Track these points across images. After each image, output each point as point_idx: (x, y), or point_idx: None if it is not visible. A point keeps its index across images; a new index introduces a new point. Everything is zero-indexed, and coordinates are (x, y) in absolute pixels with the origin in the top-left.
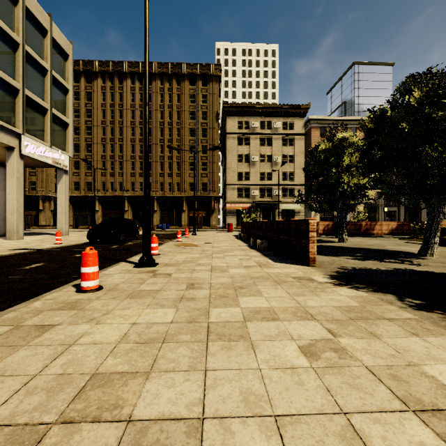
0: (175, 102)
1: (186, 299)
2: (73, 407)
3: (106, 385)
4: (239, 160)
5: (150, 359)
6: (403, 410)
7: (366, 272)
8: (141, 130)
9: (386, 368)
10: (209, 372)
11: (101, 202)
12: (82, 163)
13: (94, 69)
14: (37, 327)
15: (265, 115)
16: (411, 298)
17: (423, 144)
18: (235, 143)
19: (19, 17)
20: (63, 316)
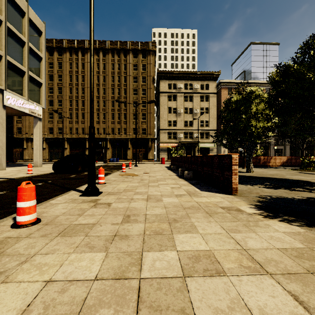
0: (122, 69)
1: (119, 237)
2: None
3: None
4: (169, 112)
5: None
6: None
7: (285, 202)
8: (98, 90)
9: None
10: None
11: (69, 142)
12: (55, 114)
13: (64, 45)
14: None
15: (188, 79)
16: None
17: None
18: (166, 99)
19: (2, 1)
20: None
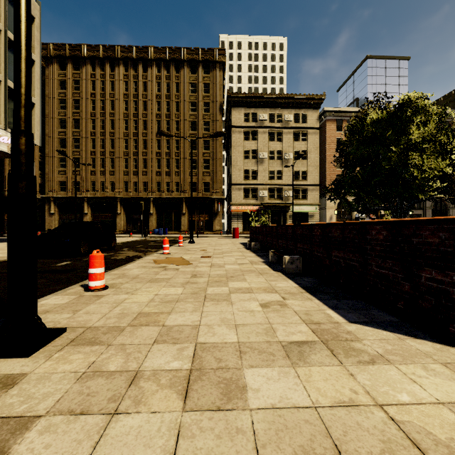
0: (173, 91)
1: None
2: None
3: None
4: (245, 157)
5: None
6: None
7: None
8: (136, 123)
9: None
10: None
11: (90, 204)
12: (69, 160)
13: (82, 54)
14: None
15: (275, 106)
16: None
17: None
18: (241, 137)
19: None
20: None
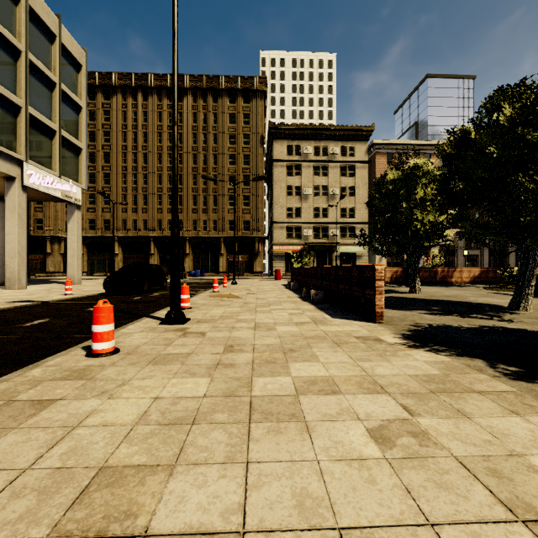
0: (211, 122)
1: (223, 365)
2: (71, 515)
3: (117, 484)
4: (288, 193)
5: (175, 446)
6: (509, 520)
7: (446, 331)
8: (170, 157)
9: (482, 459)
10: (252, 465)
11: (121, 244)
12: (99, 196)
13: (113, 83)
14: (34, 402)
15: (320, 138)
16: (505, 364)
17: (515, 173)
18: (284, 172)
19: (21, 19)
20: (67, 387)
